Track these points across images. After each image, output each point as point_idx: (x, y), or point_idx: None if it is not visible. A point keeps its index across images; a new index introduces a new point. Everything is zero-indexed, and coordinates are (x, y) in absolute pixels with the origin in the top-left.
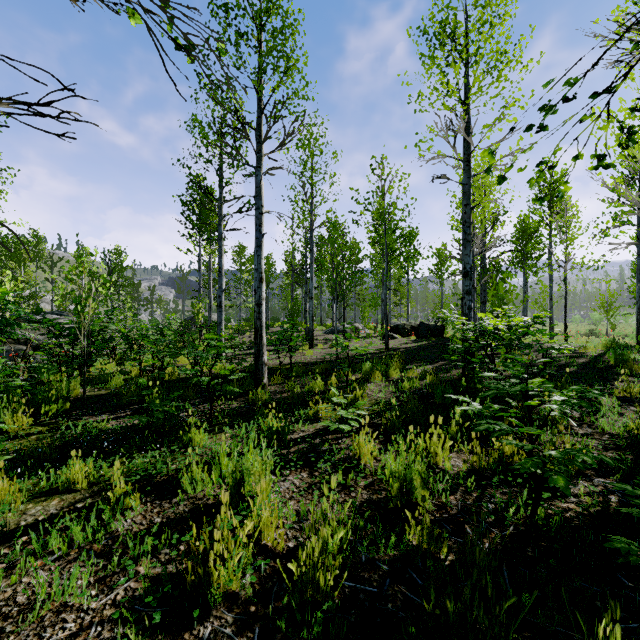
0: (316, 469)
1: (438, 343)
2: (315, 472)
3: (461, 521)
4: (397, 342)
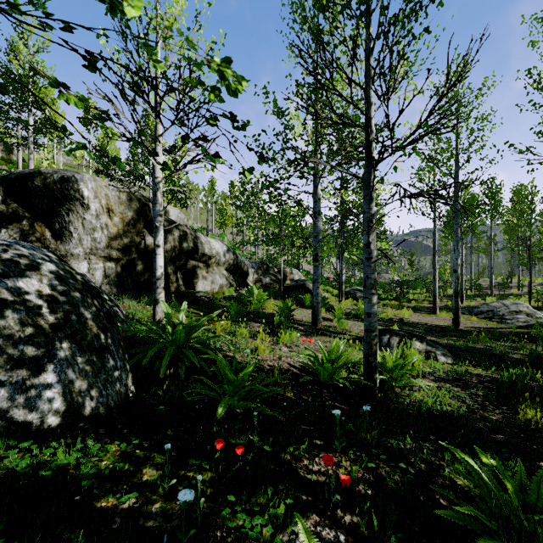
0: None
1: None
2: None
3: None
4: None
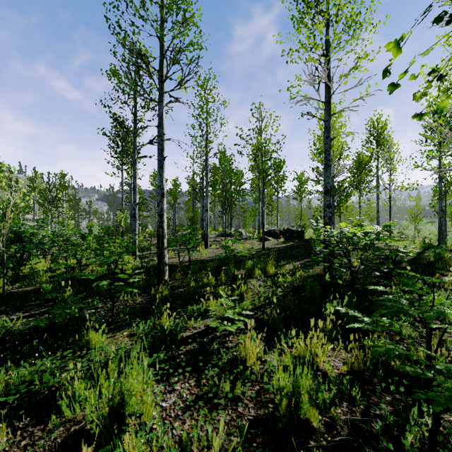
0: (204, 374)
1: (300, 244)
2: (203, 379)
3: (355, 447)
4: (270, 243)
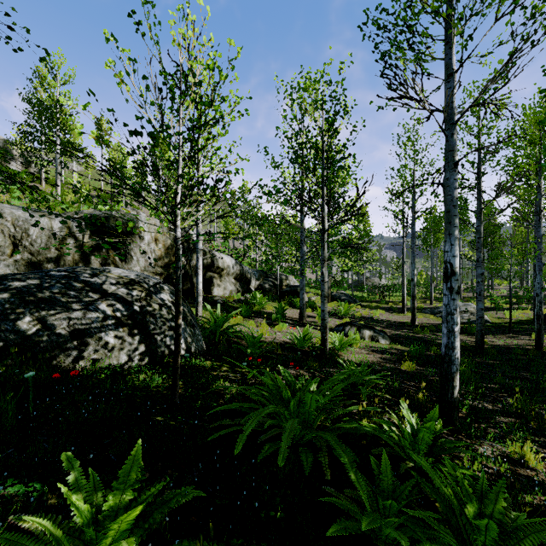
0: None
1: None
2: None
3: None
4: None
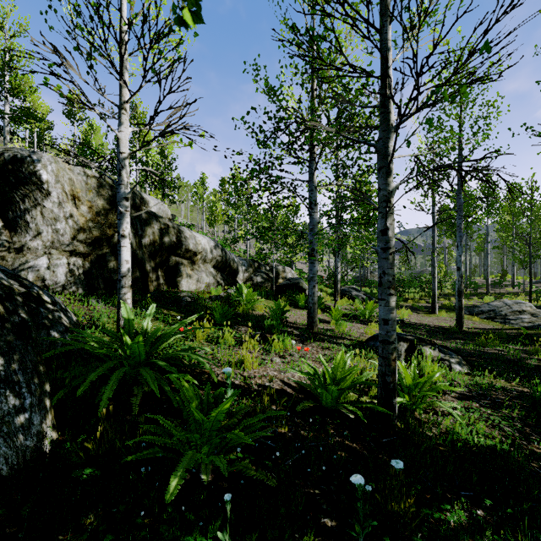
0: None
1: None
2: None
3: None
4: None
